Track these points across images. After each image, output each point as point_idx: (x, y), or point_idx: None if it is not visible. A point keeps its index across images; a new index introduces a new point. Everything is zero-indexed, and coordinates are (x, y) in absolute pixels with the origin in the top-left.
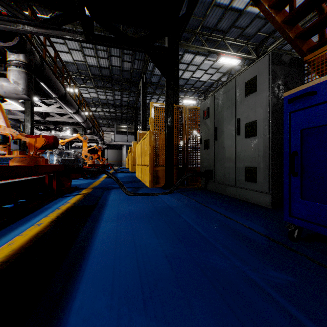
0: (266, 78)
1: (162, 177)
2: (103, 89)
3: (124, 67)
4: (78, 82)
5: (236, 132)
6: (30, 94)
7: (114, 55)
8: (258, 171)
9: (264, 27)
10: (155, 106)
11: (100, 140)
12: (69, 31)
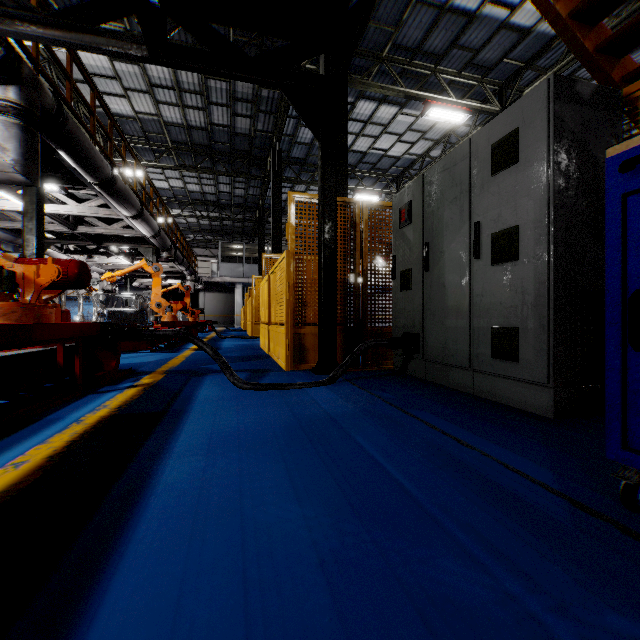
0: (542, 133)
1: (313, 349)
2: (195, 172)
3: (238, 127)
4: (145, 156)
5: (473, 251)
6: (32, 172)
7: (217, 103)
8: (523, 338)
9: (517, 48)
10: (298, 199)
11: (190, 273)
12: (114, 38)
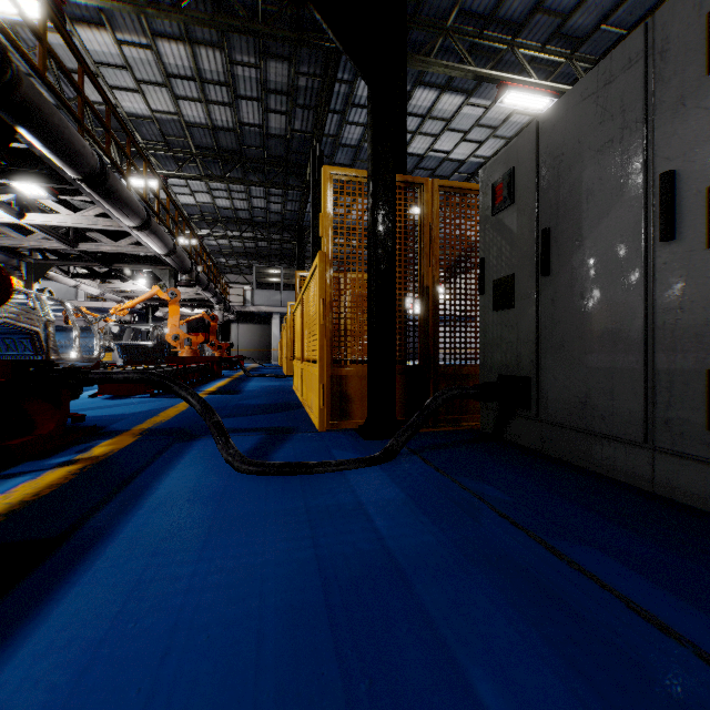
0: None
1: (360, 398)
2: (223, 182)
3: (271, 126)
4: (166, 166)
5: (658, 227)
6: None
7: (246, 97)
8: None
9: (620, 10)
10: (338, 177)
11: (218, 301)
12: None
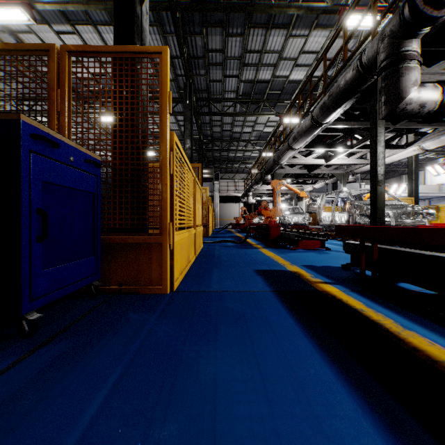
0: None
1: None
2: None
3: None
4: None
5: None
6: None
7: None
8: None
9: None
10: None
11: None
12: None
